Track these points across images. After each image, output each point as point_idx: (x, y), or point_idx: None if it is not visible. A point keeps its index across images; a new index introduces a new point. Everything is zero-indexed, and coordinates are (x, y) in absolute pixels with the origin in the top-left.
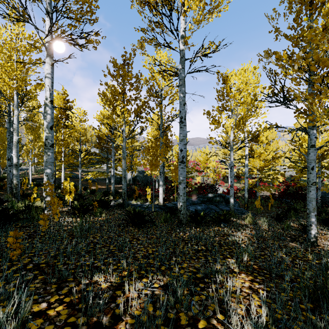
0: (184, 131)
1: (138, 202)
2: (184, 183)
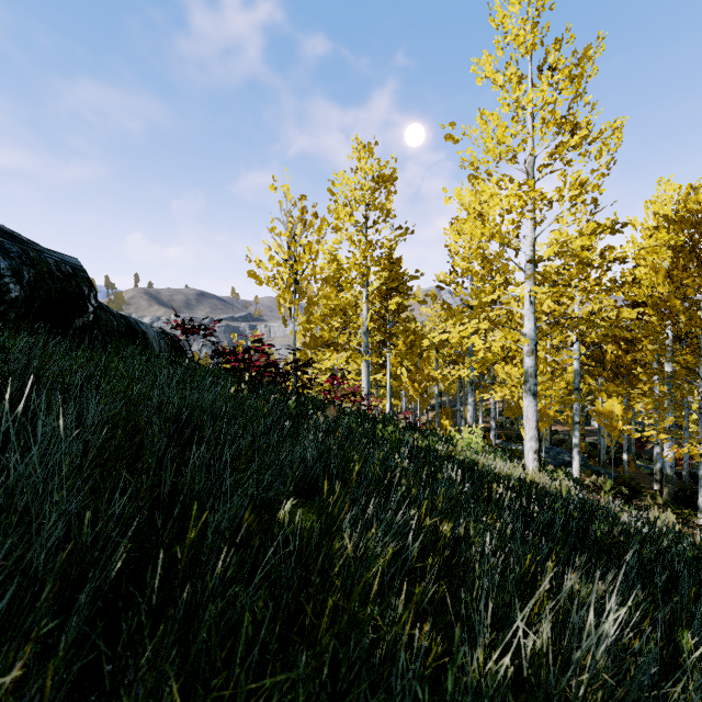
0: (687, 434)
1: (642, 463)
2: (687, 462)
